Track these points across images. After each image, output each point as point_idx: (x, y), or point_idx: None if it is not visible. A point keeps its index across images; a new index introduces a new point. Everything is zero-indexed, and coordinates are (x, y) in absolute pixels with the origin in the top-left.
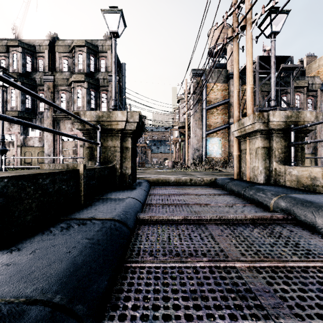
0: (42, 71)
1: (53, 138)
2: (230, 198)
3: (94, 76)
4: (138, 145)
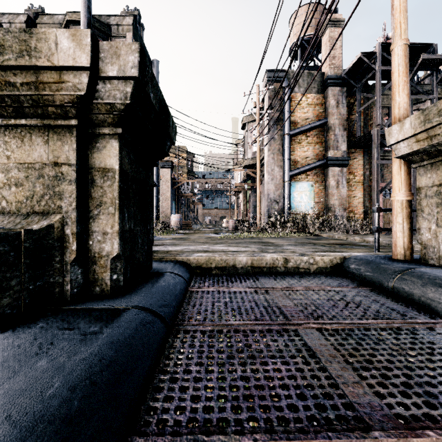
0: None
1: None
2: None
3: None
4: (181, 196)
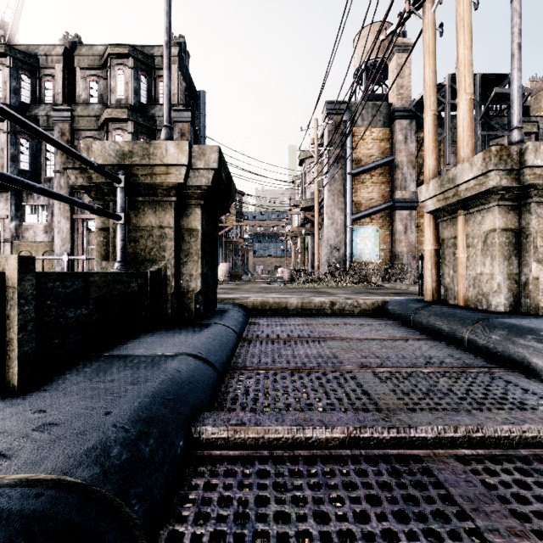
0: (51, 102)
1: (71, 225)
2: (439, 349)
3: (147, 112)
4: (229, 242)
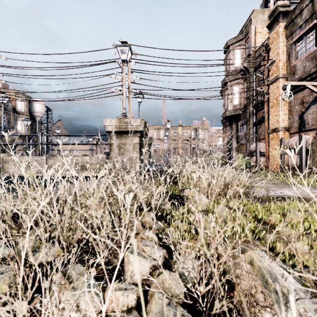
0: None
1: None
2: None
3: None
4: None
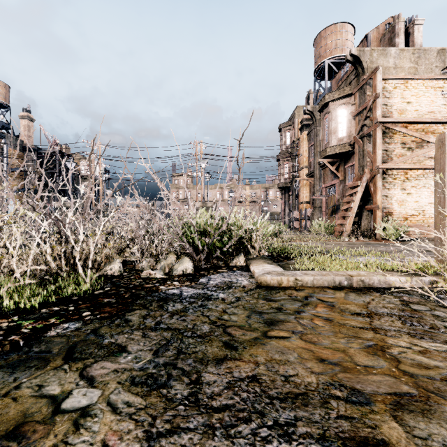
0: None
1: None
2: None
3: None
4: None
